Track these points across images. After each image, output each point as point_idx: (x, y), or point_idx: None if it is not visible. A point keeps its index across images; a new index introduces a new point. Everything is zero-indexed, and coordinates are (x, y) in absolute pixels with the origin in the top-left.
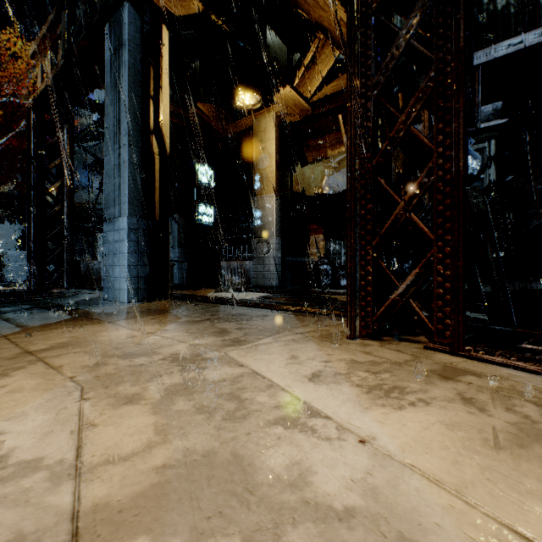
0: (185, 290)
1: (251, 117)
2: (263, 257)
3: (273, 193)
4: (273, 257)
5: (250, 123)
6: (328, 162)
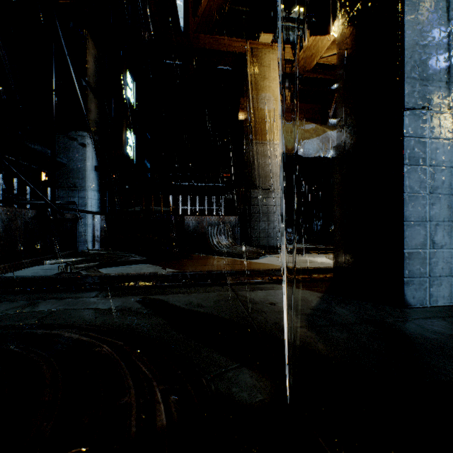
0: (183, 261)
1: (242, 41)
2: (268, 212)
3: (280, 141)
4: (281, 212)
5: (241, 48)
6: (296, 125)
